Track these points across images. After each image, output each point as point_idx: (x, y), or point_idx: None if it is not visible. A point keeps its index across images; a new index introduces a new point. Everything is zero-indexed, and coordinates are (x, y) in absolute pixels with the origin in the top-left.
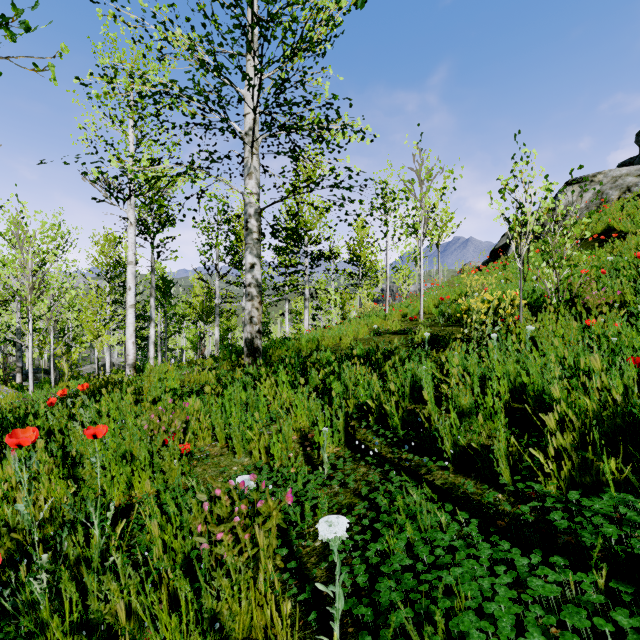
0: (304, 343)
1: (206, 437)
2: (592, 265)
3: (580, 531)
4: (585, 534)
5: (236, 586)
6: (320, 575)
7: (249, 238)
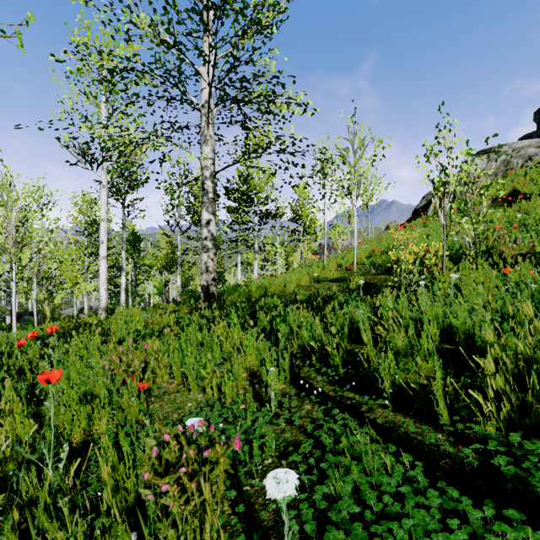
0: (254, 289)
1: (164, 375)
2: (506, 221)
3: (529, 478)
4: (536, 483)
5: (182, 537)
6: (268, 518)
7: (205, 197)
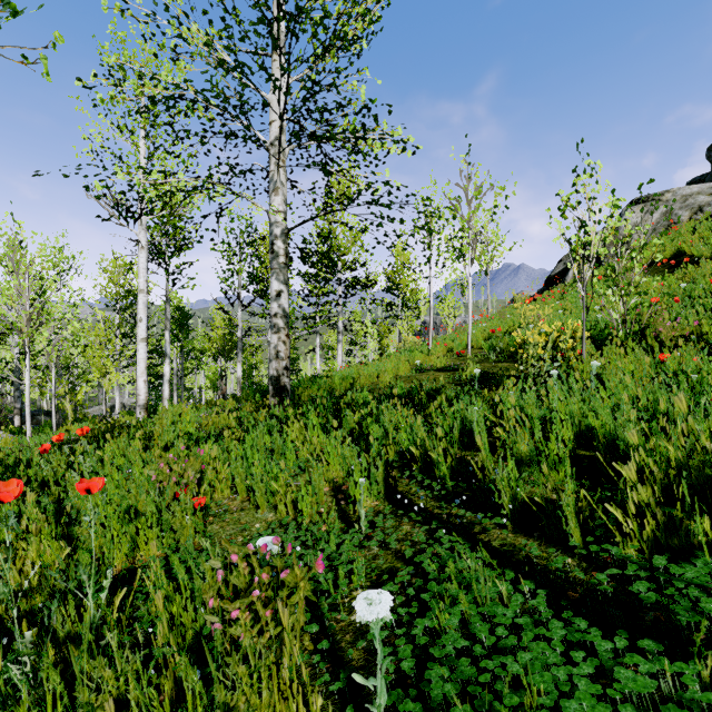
0: (337, 381)
1: (224, 489)
2: (664, 292)
3: (672, 606)
4: (679, 611)
5: (255, 674)
6: (357, 657)
7: (275, 262)
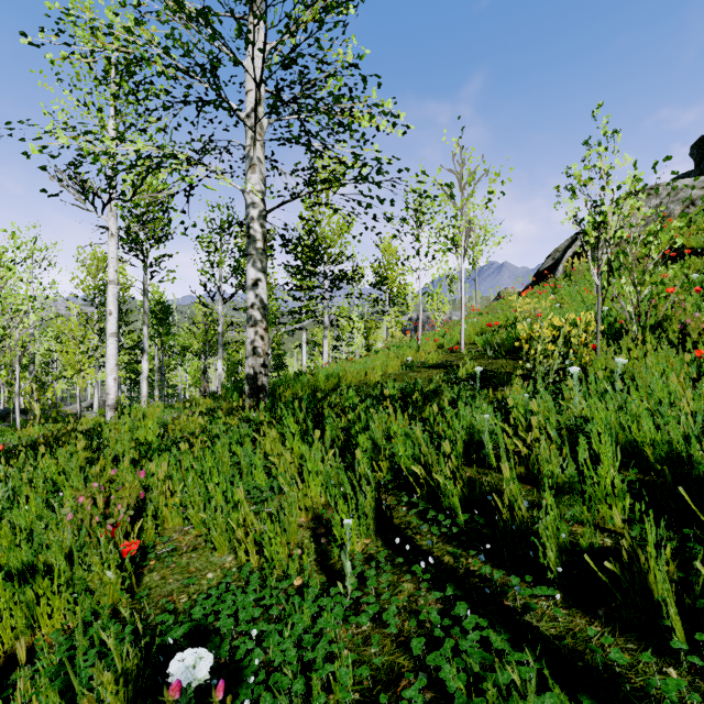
0: (322, 379)
1: (175, 519)
2: (685, 281)
3: None
4: None
5: None
6: None
7: (251, 247)
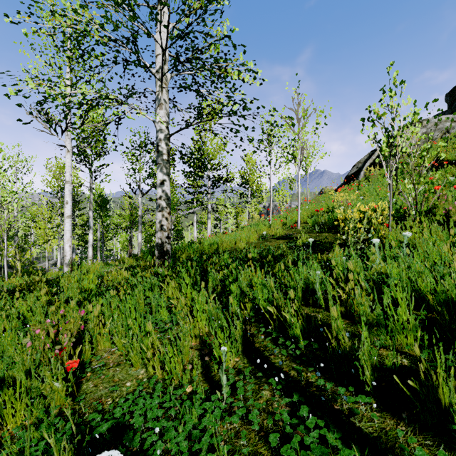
0: (206, 246)
1: (106, 343)
2: (447, 181)
3: None
4: None
5: None
6: None
7: (160, 159)
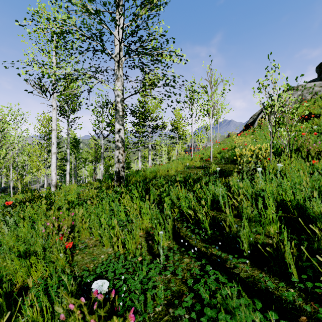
0: (148, 173)
1: (86, 233)
2: (309, 130)
3: None
4: None
5: None
6: None
7: (117, 115)
